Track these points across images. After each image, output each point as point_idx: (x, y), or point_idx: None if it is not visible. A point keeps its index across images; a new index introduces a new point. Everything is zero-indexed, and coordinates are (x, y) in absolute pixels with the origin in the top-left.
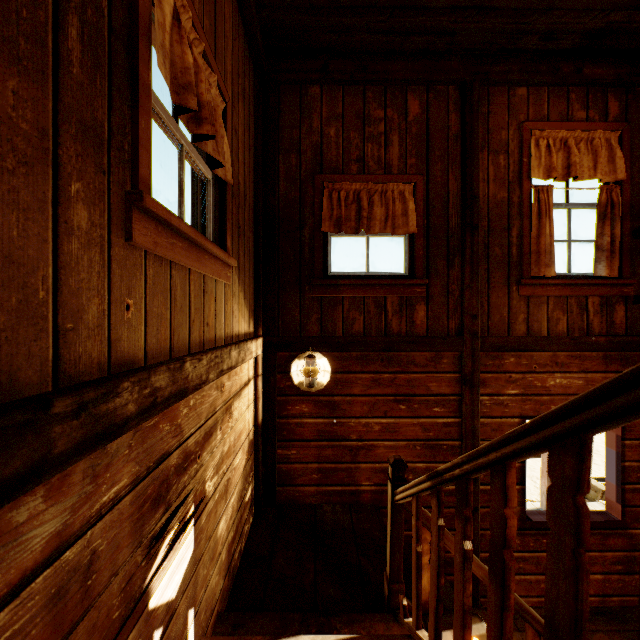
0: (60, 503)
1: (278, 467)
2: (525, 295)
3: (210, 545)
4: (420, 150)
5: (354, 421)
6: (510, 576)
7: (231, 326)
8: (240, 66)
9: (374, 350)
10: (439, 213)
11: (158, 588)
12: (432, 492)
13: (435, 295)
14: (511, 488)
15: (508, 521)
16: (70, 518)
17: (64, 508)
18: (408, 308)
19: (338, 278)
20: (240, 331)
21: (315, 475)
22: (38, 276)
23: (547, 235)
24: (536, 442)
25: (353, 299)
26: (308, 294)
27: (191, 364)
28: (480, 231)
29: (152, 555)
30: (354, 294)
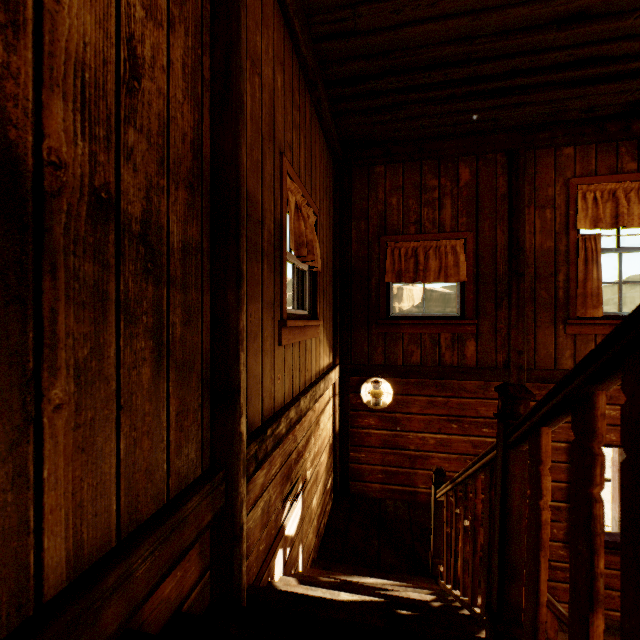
0: (263, 471)
1: (351, 466)
2: (571, 333)
3: (308, 512)
4: (470, 210)
5: (412, 434)
6: (477, 535)
7: (319, 364)
8: (324, 174)
9: (429, 378)
10: (488, 263)
11: (288, 525)
12: (453, 491)
13: (484, 333)
14: (478, 488)
15: (476, 506)
16: (265, 479)
17: (263, 474)
18: (459, 343)
19: (399, 318)
20: (324, 365)
21: (380, 475)
22: (258, 378)
23: (594, 279)
24: (480, 465)
25: (411, 335)
26: (374, 331)
27: (303, 401)
28: (527, 277)
29: (283, 508)
30: (412, 331)
